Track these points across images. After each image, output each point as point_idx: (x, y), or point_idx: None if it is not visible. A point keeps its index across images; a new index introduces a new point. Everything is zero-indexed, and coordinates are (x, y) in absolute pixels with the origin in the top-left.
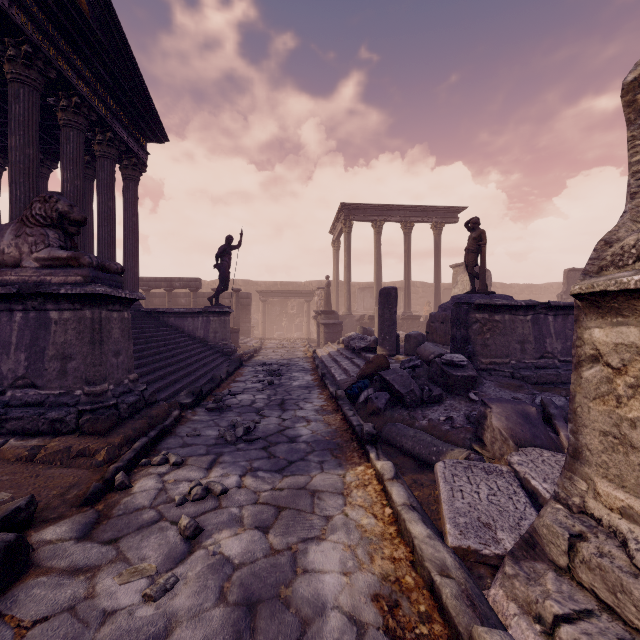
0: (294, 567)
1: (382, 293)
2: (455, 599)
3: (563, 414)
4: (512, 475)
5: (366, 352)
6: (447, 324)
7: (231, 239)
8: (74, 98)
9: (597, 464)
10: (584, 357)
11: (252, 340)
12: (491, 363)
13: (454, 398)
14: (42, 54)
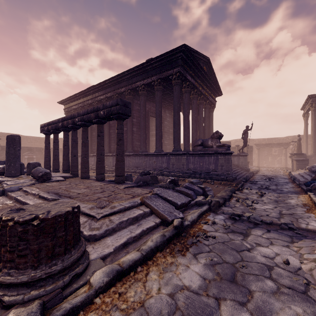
0: (284, 200)
1: None
2: None
3: None
4: None
5: None
6: None
7: (248, 127)
8: (202, 96)
9: None
10: None
11: (253, 167)
12: None
13: None
14: (198, 89)
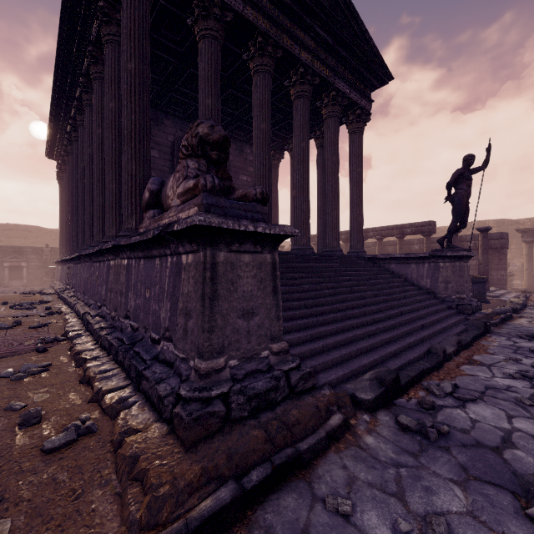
0: None
1: None
2: None
3: None
4: None
5: None
6: None
7: (470, 159)
8: (299, 70)
9: None
10: None
11: (508, 292)
12: None
13: None
14: (270, 39)
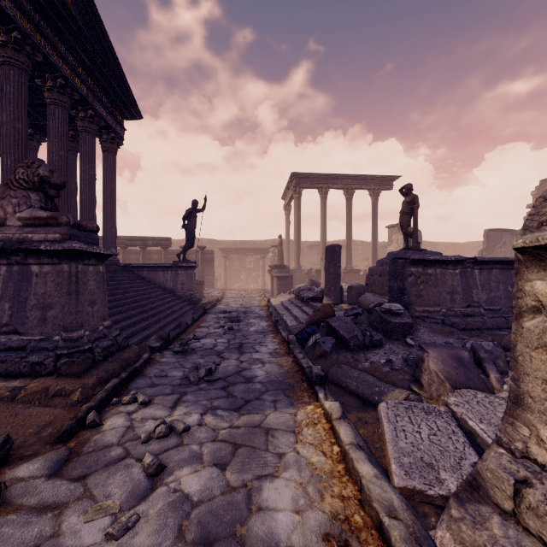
0: (249, 505)
1: (328, 250)
2: (404, 542)
3: (492, 358)
4: (450, 415)
5: (314, 301)
6: (384, 277)
7: (196, 203)
8: (59, 79)
9: (540, 411)
10: (525, 308)
11: (215, 291)
12: (424, 311)
13: (393, 342)
14: (30, 40)
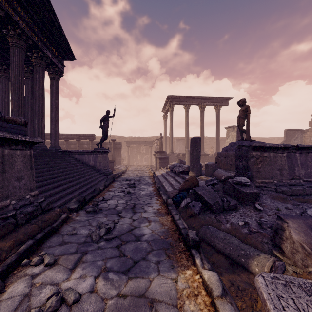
0: None
1: (192, 140)
2: None
3: None
4: None
5: (182, 174)
6: (228, 158)
7: (109, 112)
8: (17, 30)
9: None
10: None
11: (122, 166)
12: (262, 182)
13: (244, 207)
14: None
